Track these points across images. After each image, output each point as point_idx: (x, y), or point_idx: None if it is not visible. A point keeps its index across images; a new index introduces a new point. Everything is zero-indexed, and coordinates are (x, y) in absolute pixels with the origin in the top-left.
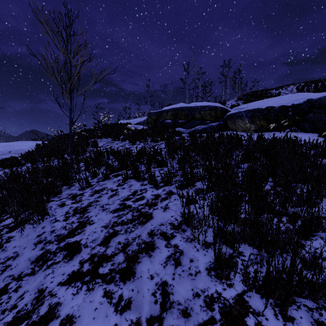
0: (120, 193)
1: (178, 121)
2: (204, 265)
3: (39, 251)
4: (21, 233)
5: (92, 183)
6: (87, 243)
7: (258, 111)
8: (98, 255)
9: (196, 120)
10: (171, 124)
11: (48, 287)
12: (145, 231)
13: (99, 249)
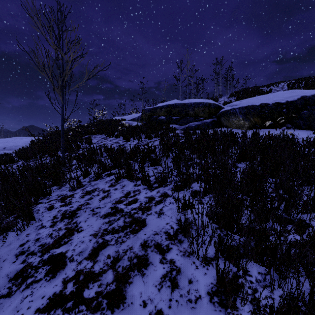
0: (112, 195)
1: (172, 118)
2: (205, 287)
3: (20, 265)
4: (3, 241)
5: (84, 182)
6: (73, 255)
7: (252, 108)
8: (84, 272)
9: (190, 117)
10: (165, 121)
11: (23, 314)
12: (138, 241)
13: (86, 265)
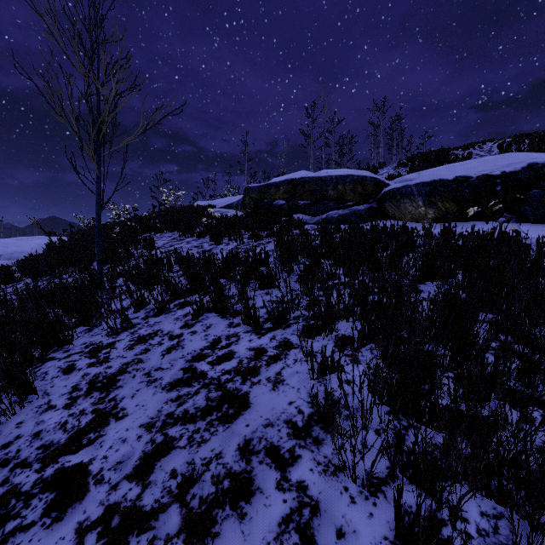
0: (186, 344)
1: (297, 202)
2: None
3: None
4: None
5: (136, 320)
6: (103, 470)
7: (441, 184)
8: (121, 509)
9: (330, 201)
10: (286, 208)
11: None
12: (233, 440)
13: (127, 492)
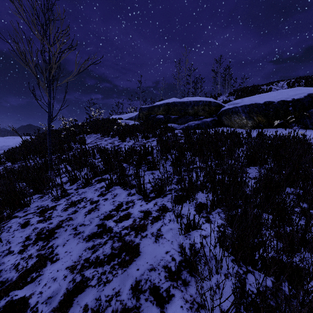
0: (101, 207)
1: (170, 116)
2: None
3: None
4: None
5: (70, 190)
6: (38, 304)
7: (256, 106)
8: None
9: (189, 115)
10: (163, 120)
11: None
12: (128, 281)
13: None
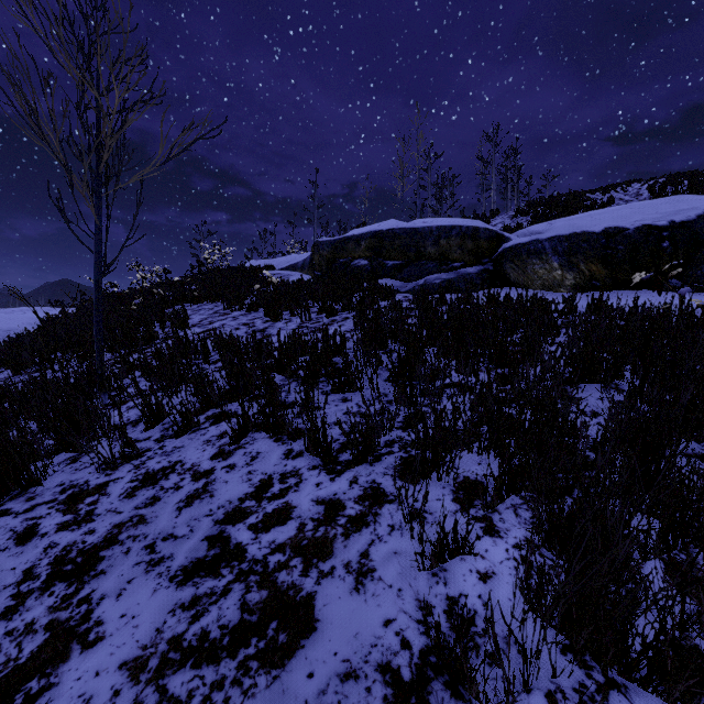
0: (218, 489)
1: (384, 263)
2: None
3: None
4: None
5: (146, 442)
6: None
7: (584, 239)
8: None
9: (429, 260)
10: (369, 270)
11: None
12: None
13: None
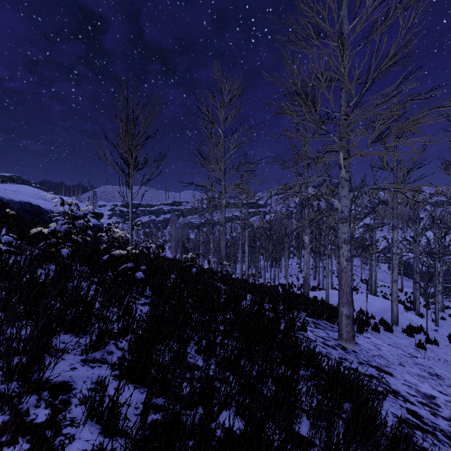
0: None
1: None
2: None
3: None
4: None
5: None
6: None
7: None
8: None
9: None
10: None
11: None
12: None
13: None
